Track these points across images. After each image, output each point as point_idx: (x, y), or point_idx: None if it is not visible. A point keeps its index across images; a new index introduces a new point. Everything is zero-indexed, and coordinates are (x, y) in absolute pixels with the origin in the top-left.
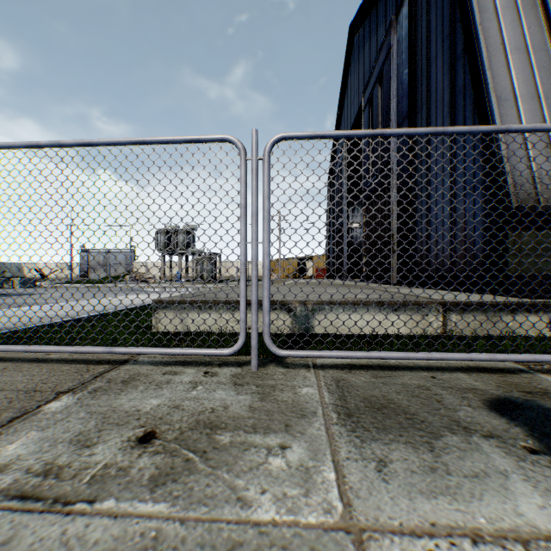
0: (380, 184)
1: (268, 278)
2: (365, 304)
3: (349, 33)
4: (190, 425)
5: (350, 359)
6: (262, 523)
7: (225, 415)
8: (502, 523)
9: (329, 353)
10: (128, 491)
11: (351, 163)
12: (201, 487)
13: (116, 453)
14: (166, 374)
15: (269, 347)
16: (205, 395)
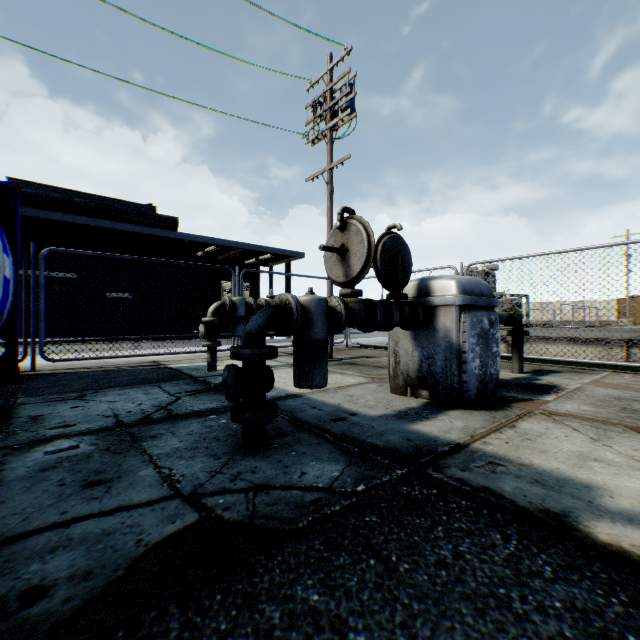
0: None
1: None
2: (558, 339)
3: None
4: None
5: None
6: None
7: None
8: None
9: None
10: None
11: None
12: None
13: None
14: None
15: None
16: None
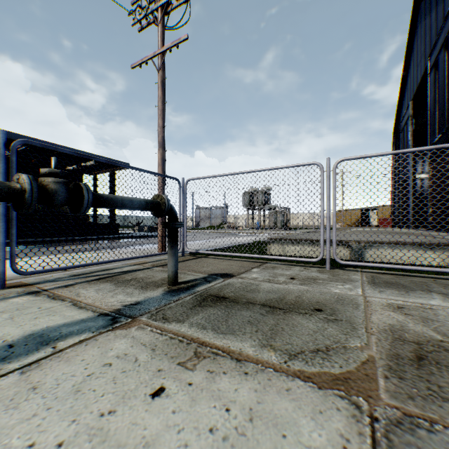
0: (445, 142)
1: (335, 227)
2: (404, 244)
3: (414, 1)
4: (306, 278)
5: (384, 271)
6: (335, 292)
7: (318, 278)
8: (417, 302)
9: (368, 264)
10: (294, 284)
11: (420, 116)
12: (315, 286)
13: (285, 279)
14: (287, 267)
15: (335, 259)
16: (307, 273)
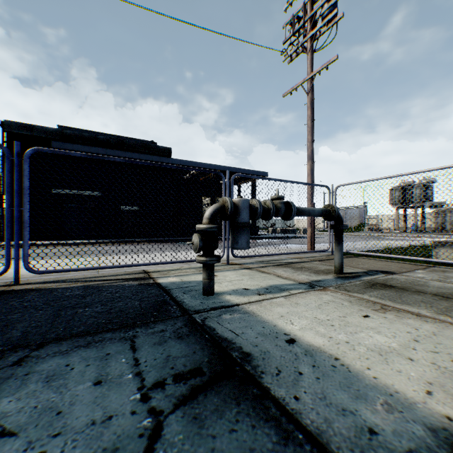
0: None
1: None
2: None
3: None
4: None
5: None
6: None
7: None
8: None
9: None
10: None
11: None
12: None
13: None
14: None
15: None
16: None
